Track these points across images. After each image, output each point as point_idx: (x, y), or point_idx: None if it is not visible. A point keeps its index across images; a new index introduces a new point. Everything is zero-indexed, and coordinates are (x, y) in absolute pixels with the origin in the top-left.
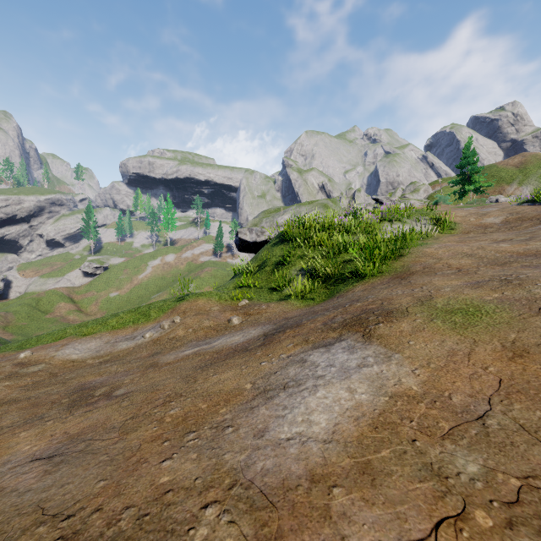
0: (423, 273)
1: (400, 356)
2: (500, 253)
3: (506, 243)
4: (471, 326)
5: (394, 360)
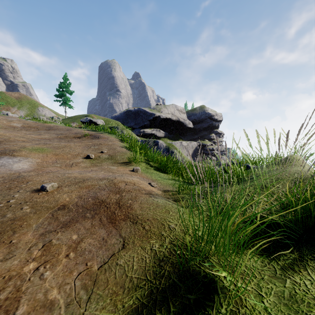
0: (8, 141)
1: (30, 158)
2: (34, 137)
3: (33, 135)
4: (44, 152)
5: (29, 158)
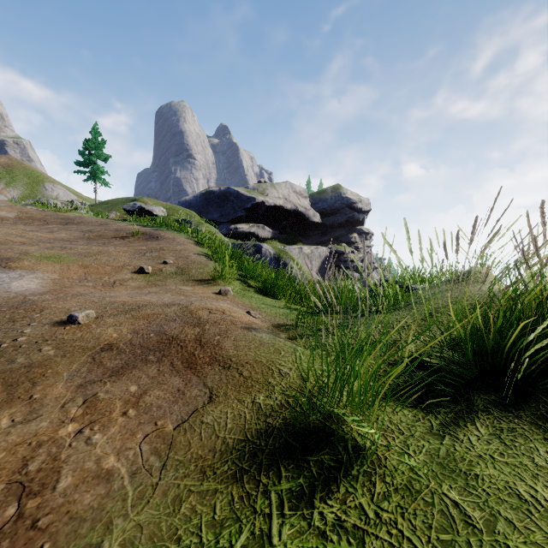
0: None
1: (39, 271)
2: (41, 237)
3: (39, 233)
4: (63, 262)
5: (38, 273)
